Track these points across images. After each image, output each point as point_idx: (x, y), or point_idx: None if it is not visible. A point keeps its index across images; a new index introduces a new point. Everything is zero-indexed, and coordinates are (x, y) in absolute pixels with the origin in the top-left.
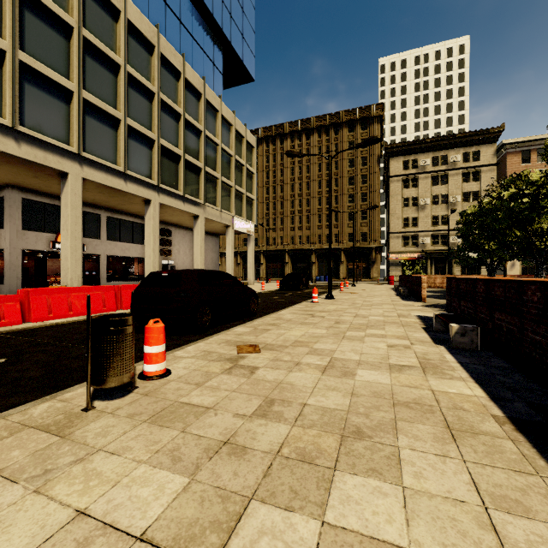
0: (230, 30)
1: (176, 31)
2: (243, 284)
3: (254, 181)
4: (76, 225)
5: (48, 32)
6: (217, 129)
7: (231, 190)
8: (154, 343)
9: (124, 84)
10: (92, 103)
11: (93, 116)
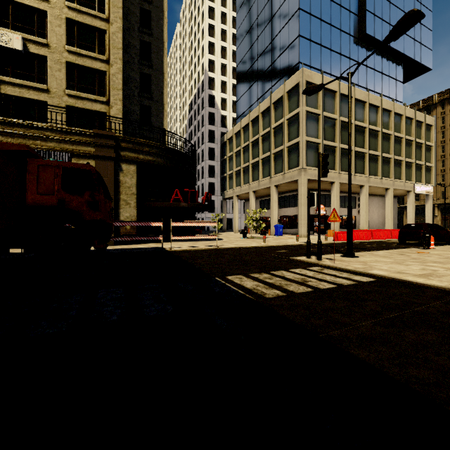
0: (410, 48)
1: (372, 78)
2: (446, 229)
3: (432, 152)
4: (337, 204)
5: (329, 127)
6: (402, 127)
7: (412, 165)
8: (431, 241)
9: (354, 132)
10: (343, 148)
11: (342, 153)
